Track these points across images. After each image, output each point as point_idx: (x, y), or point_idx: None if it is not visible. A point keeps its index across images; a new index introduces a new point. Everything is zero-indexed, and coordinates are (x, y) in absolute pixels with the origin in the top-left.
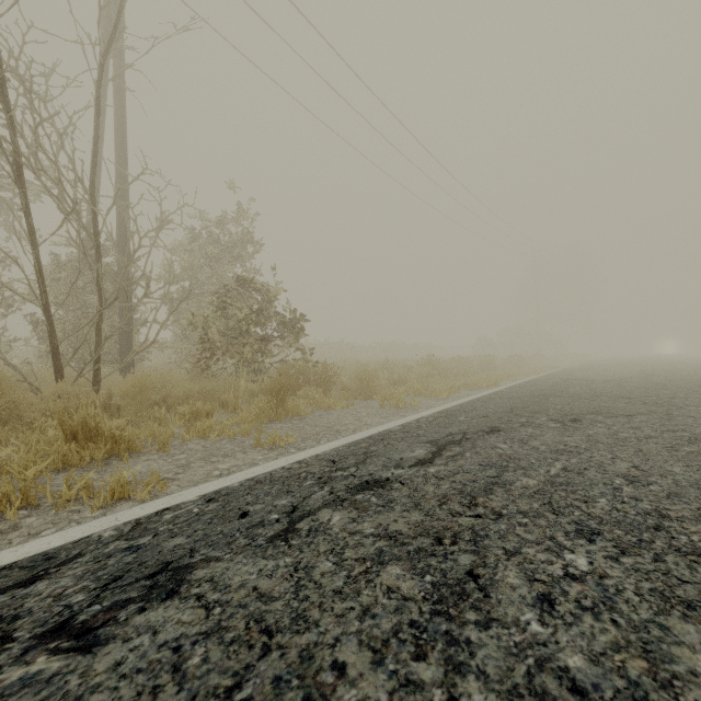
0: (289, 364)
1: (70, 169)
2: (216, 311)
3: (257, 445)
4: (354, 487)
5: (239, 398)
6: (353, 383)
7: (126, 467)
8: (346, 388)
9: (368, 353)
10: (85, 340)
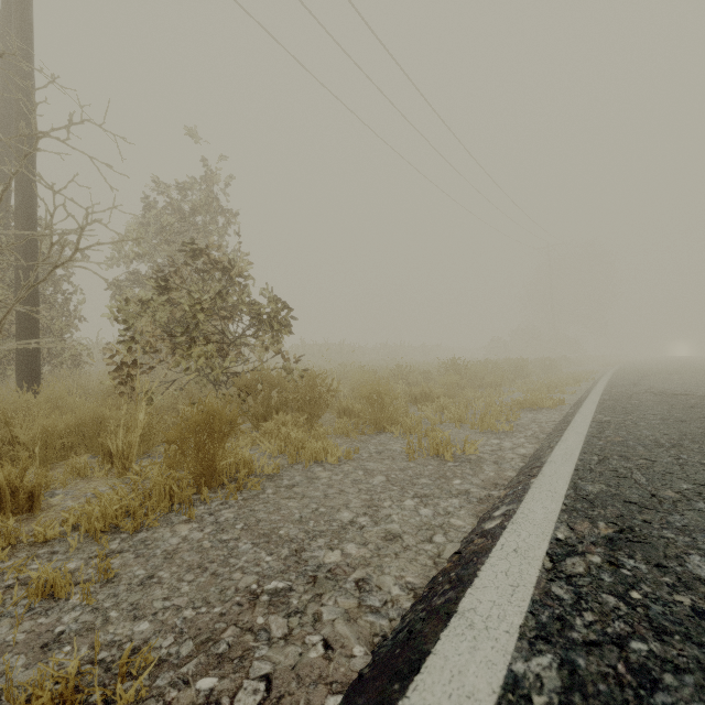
0: (255, 374)
1: None
2: (154, 295)
3: None
4: None
5: (133, 446)
6: (356, 407)
7: None
8: (346, 410)
9: (372, 355)
10: None
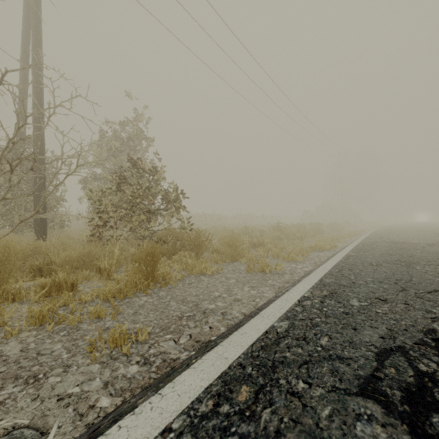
0: (168, 231)
1: None
2: (111, 188)
3: (94, 348)
4: None
5: (113, 265)
6: (222, 248)
7: None
8: (216, 250)
9: (231, 221)
10: None
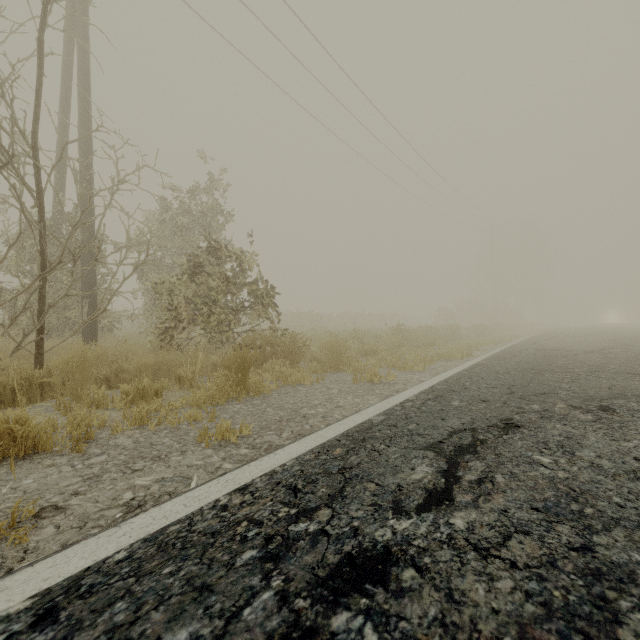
0: (255, 334)
1: (10, 119)
2: (181, 279)
3: (202, 440)
4: (328, 580)
5: (196, 372)
6: (323, 355)
7: (12, 480)
8: (316, 359)
9: (337, 322)
10: (25, 308)
